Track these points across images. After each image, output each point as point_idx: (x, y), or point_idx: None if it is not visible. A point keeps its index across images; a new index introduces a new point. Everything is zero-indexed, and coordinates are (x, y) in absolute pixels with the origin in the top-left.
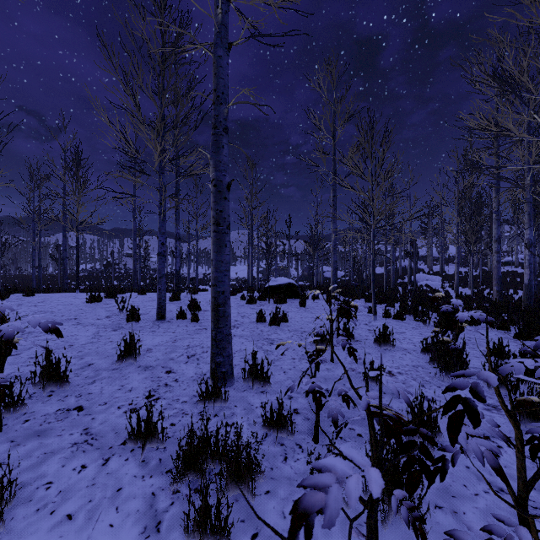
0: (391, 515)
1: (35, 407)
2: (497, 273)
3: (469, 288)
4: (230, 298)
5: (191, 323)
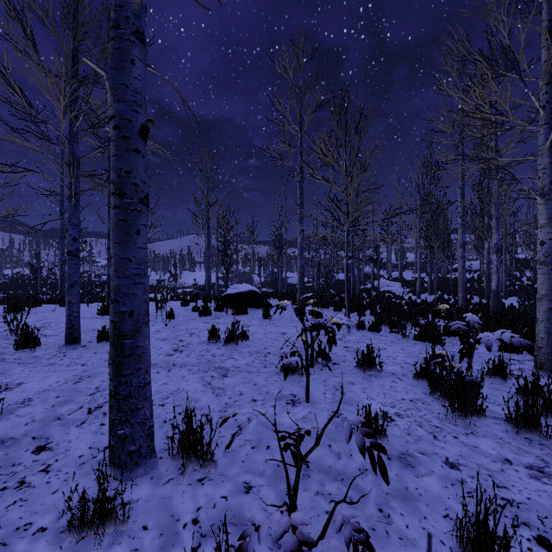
0: None
1: None
2: (462, 279)
3: (428, 294)
4: (180, 309)
5: None
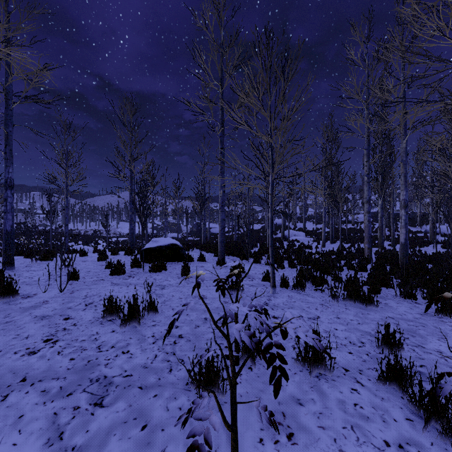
0: None
1: None
2: (368, 232)
3: (330, 243)
4: (95, 265)
5: None
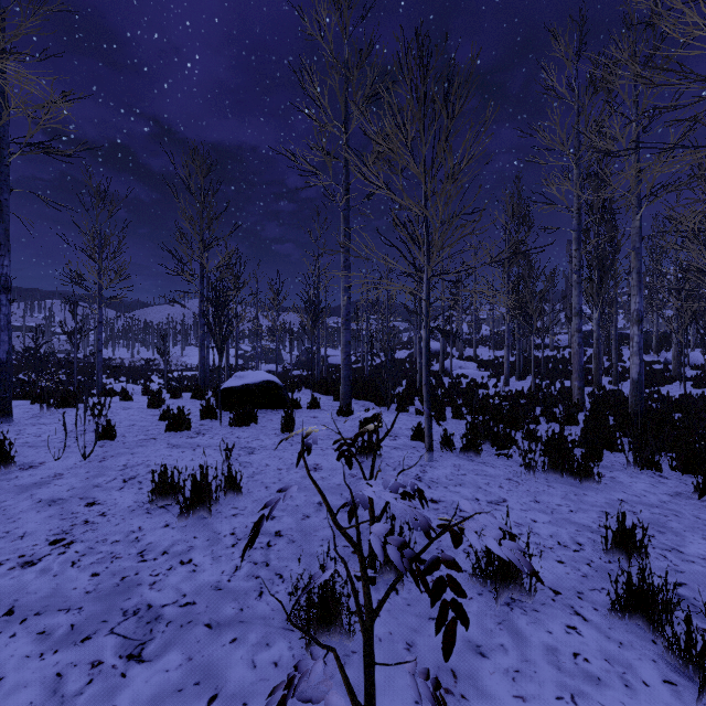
0: None
1: None
2: (579, 362)
3: (516, 379)
4: (143, 414)
5: None
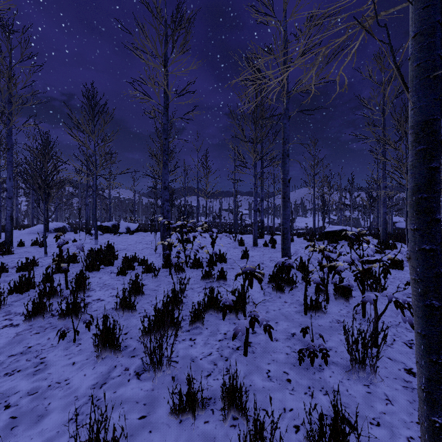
0: (341, 300)
1: (219, 266)
2: None
3: None
4: (296, 239)
5: (271, 249)
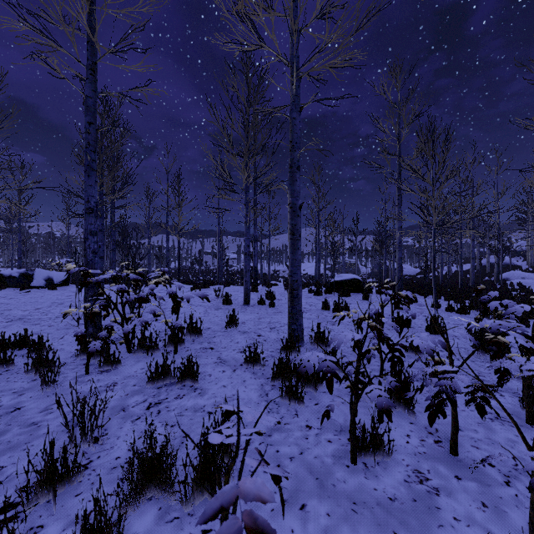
0: (398, 408)
1: (188, 345)
2: None
3: None
4: None
5: (270, 308)
